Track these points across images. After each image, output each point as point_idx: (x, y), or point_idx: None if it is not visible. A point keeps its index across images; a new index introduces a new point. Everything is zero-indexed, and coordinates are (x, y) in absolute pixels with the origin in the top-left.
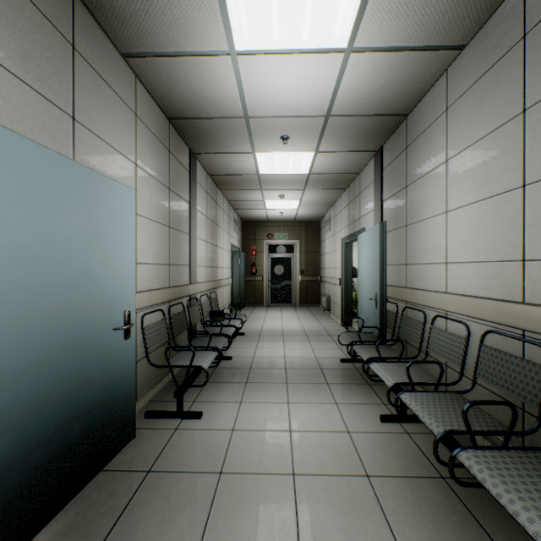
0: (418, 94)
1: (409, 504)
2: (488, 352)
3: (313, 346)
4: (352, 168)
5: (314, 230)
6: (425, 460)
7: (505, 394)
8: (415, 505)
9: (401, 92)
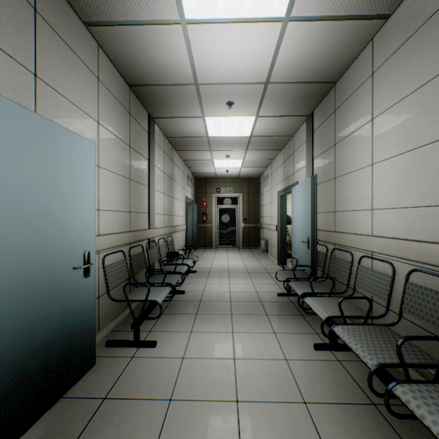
0: (346, 62)
1: (345, 431)
2: (413, 288)
3: (254, 281)
4: (287, 131)
5: (255, 185)
6: (356, 387)
7: (430, 327)
8: (350, 432)
9: (331, 60)
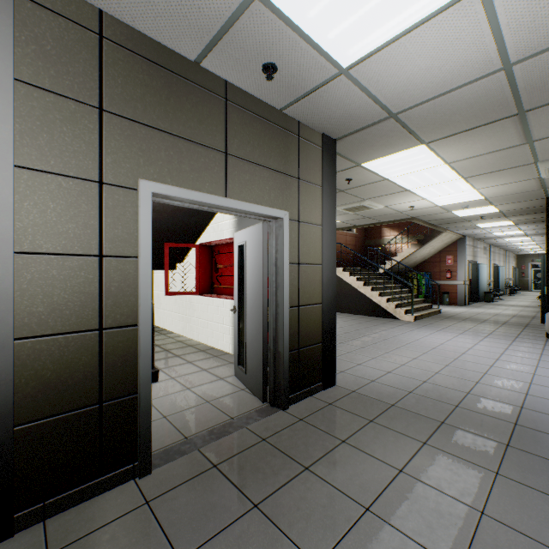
0: None
1: None
2: None
3: None
4: None
5: None
6: None
7: None
8: None
9: None
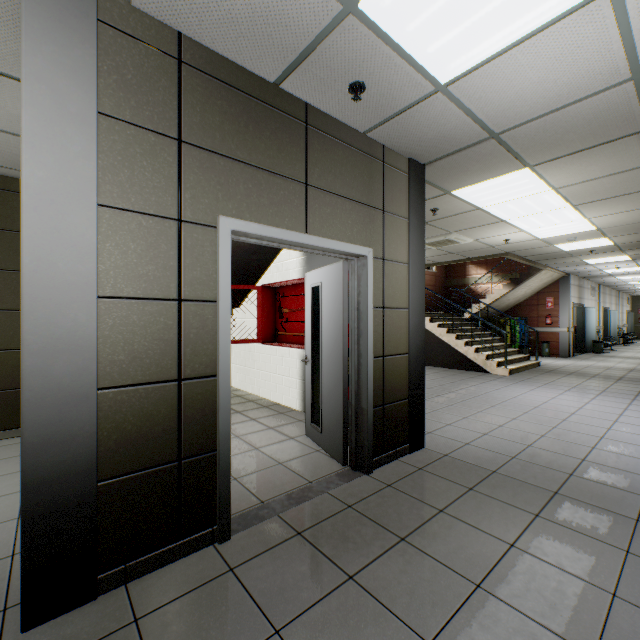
0: None
1: None
2: None
3: None
4: None
5: None
6: None
7: None
8: None
9: None
